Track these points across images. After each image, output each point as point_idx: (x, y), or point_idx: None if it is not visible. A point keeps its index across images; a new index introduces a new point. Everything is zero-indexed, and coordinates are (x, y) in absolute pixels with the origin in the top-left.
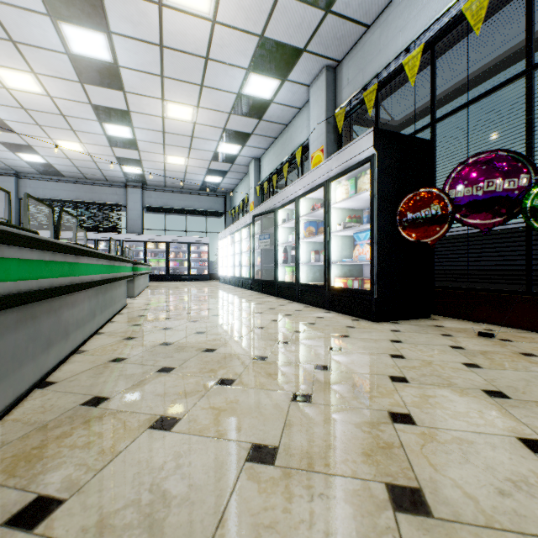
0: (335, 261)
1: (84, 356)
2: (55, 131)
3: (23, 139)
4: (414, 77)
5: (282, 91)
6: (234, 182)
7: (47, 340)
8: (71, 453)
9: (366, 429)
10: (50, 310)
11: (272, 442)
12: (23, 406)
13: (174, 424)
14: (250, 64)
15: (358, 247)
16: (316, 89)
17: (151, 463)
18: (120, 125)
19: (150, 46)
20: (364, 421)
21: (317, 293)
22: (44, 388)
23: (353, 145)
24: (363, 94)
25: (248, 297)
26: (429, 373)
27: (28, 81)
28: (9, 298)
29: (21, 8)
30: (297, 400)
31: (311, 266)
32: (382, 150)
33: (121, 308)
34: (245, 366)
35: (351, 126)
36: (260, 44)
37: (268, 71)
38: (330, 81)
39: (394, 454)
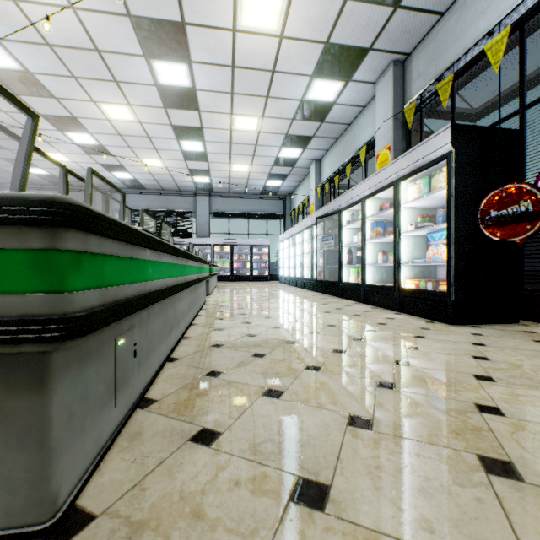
0: (406, 261)
1: (190, 341)
2: (142, 151)
3: (118, 160)
4: (499, 63)
5: (346, 91)
6: (294, 185)
7: (170, 325)
8: (213, 405)
9: (452, 414)
10: (171, 302)
11: (366, 415)
12: (165, 373)
13: (280, 394)
14: (314, 70)
15: (432, 247)
16: (382, 86)
17: (273, 418)
18: (194, 141)
19: (224, 68)
20: (450, 408)
21: (385, 295)
22: (173, 362)
23: (426, 143)
24: (436, 86)
25: (312, 297)
26: (518, 375)
27: (124, 112)
28: (165, 291)
29: (124, 54)
30: (381, 387)
31: (378, 267)
32: (460, 146)
33: (202, 304)
34: (327, 356)
35: (422, 120)
36: (324, 51)
37: (332, 75)
38: (398, 75)
39: (483, 435)
